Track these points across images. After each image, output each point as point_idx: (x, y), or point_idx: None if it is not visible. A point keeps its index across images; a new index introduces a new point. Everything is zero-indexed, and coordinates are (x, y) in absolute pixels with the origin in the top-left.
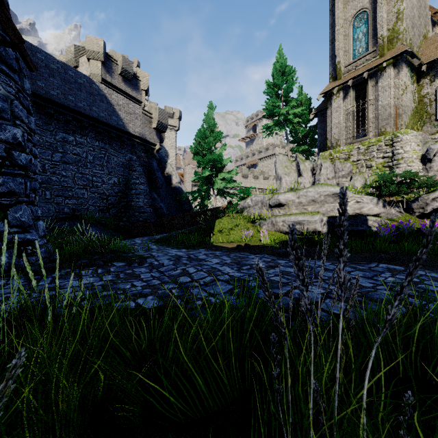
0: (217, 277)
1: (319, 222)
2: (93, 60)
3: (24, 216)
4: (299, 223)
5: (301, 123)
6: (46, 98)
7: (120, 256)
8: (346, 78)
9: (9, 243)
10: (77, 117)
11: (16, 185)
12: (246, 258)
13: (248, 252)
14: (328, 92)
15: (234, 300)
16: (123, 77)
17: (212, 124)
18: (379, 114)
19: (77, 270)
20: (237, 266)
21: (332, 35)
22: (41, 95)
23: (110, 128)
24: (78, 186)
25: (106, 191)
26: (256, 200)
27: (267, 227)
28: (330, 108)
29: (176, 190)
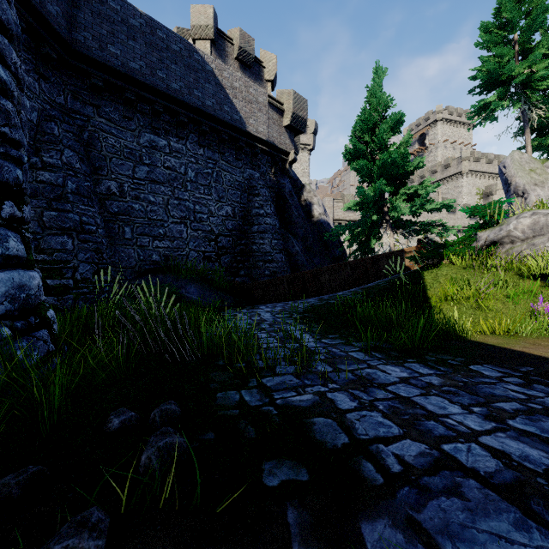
0: None
1: None
2: (200, 40)
3: None
4: None
5: None
6: (123, 73)
7: (208, 428)
8: None
9: None
10: (171, 106)
11: None
12: None
13: None
14: None
15: None
16: (240, 63)
17: (387, 103)
18: None
19: None
20: None
21: None
22: (115, 68)
23: (220, 125)
24: (173, 219)
25: (214, 227)
26: (540, 224)
27: None
28: None
29: (320, 226)
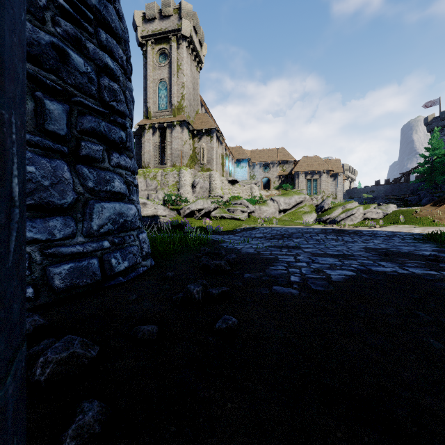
0: None
1: None
2: None
3: None
4: None
5: None
6: None
7: None
8: (154, 121)
9: None
10: None
11: None
12: None
13: None
14: (142, 125)
15: None
16: None
17: None
18: (173, 153)
19: None
20: None
21: (146, 84)
22: None
23: None
24: None
25: None
26: None
27: None
28: (144, 138)
29: None
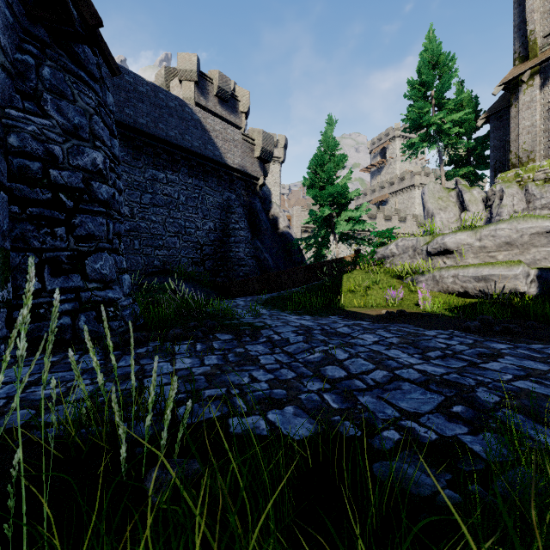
0: (394, 372)
1: (522, 277)
2: (185, 81)
3: (106, 267)
4: (483, 279)
5: (461, 135)
6: (135, 128)
7: (222, 325)
8: (547, 53)
9: (87, 303)
10: (168, 149)
11: (96, 226)
12: (422, 335)
13: (410, 324)
14: (511, 81)
15: (468, 435)
16: (219, 99)
17: (333, 146)
18: None
19: (169, 344)
20: (415, 350)
21: None
22: (129, 125)
23: (205, 160)
24: (169, 233)
25: (200, 239)
26: (405, 246)
27: (426, 285)
28: (516, 104)
29: (284, 237)
